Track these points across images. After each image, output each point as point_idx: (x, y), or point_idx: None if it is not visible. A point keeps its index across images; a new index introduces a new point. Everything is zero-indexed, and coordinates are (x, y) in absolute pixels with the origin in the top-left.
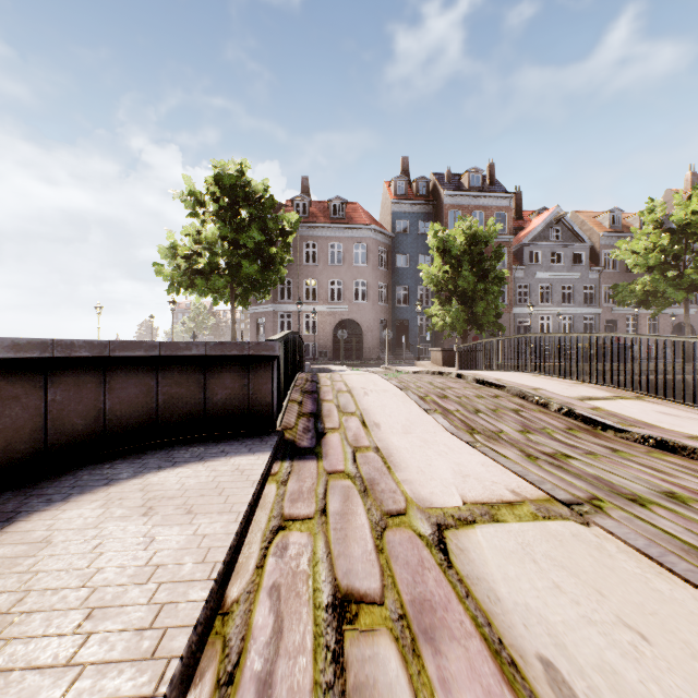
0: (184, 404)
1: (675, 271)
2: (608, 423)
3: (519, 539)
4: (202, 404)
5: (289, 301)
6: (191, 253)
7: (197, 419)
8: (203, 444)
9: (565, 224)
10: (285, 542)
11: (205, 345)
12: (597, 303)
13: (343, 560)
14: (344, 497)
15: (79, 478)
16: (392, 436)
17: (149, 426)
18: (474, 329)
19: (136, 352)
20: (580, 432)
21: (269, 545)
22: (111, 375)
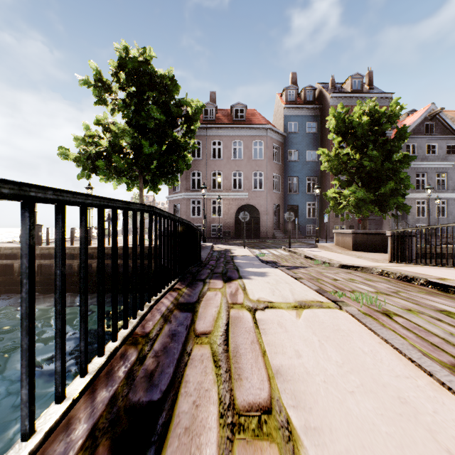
0: None
1: None
2: None
3: None
4: None
5: (199, 190)
6: (98, 139)
7: None
8: None
9: (439, 119)
10: None
11: None
12: None
13: None
14: None
15: None
16: None
17: None
18: (374, 211)
19: None
20: None
21: None
22: None
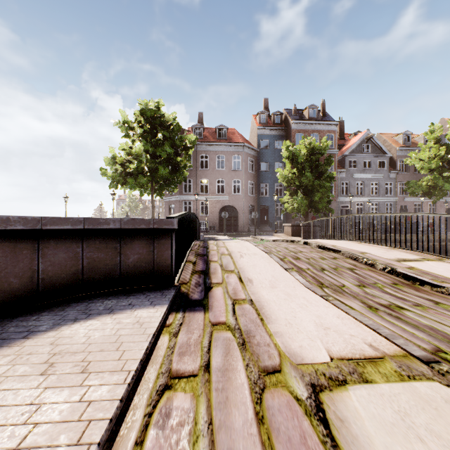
0: (104, 265)
1: (449, 172)
2: (425, 280)
3: (395, 406)
4: (118, 265)
5: (190, 193)
6: (125, 161)
7: (114, 277)
8: (116, 297)
9: (373, 141)
10: (168, 407)
11: (120, 220)
12: (394, 194)
13: (223, 433)
14: (225, 351)
15: (5, 330)
16: (262, 290)
17: (76, 283)
18: (313, 212)
19: (64, 226)
20: (403, 286)
21: (153, 411)
22: (44, 244)
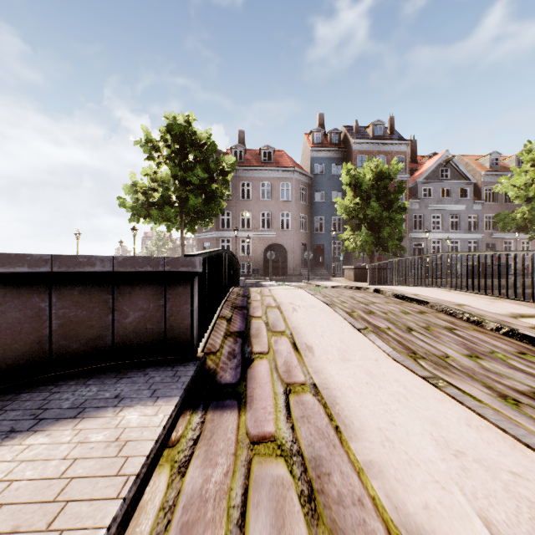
0: (87, 328)
1: None
2: None
3: None
4: (109, 327)
5: (228, 229)
6: (148, 189)
7: (104, 345)
8: (100, 381)
9: (453, 165)
10: None
11: (112, 259)
12: (479, 230)
13: None
14: (275, 521)
15: None
16: (329, 365)
17: (39, 357)
18: (380, 251)
19: (17, 268)
20: None
21: None
22: None
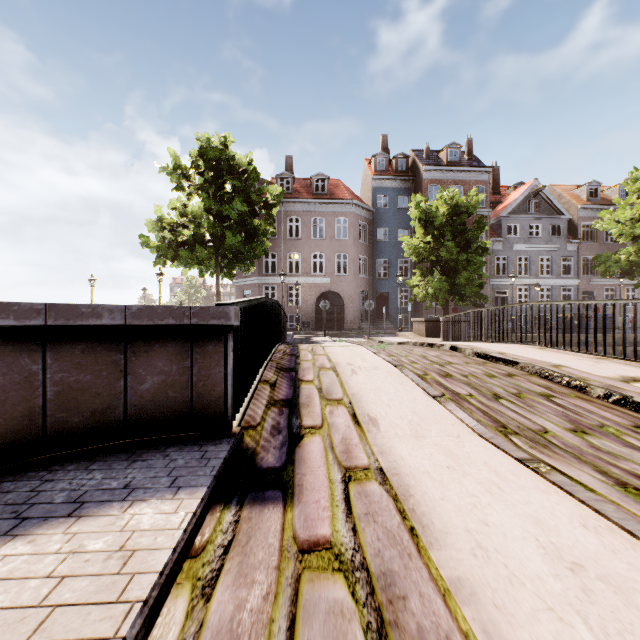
0: (91, 397)
1: None
2: None
3: None
4: (121, 396)
5: (273, 274)
6: (176, 226)
7: (113, 418)
8: (107, 465)
9: (543, 197)
10: None
11: (124, 309)
12: (575, 275)
13: None
14: None
15: None
16: (398, 444)
17: (30, 435)
18: (456, 300)
19: None
20: None
21: None
22: None
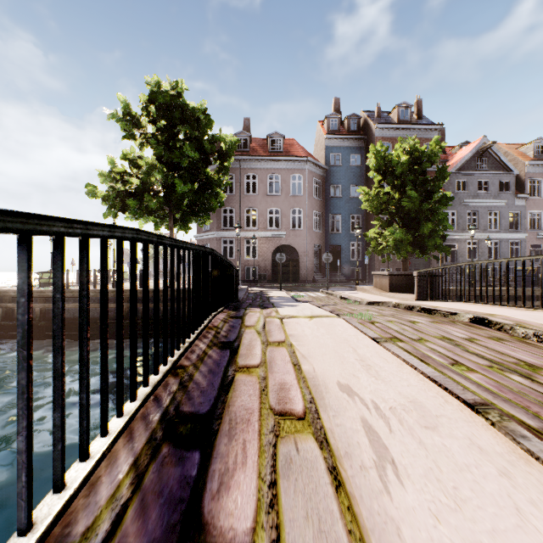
0: None
1: None
2: None
3: None
4: None
5: (231, 228)
6: (127, 175)
7: None
8: None
9: (491, 153)
10: None
11: None
12: (522, 229)
13: None
14: None
15: None
16: None
17: None
18: (416, 253)
19: None
20: None
21: None
22: None
